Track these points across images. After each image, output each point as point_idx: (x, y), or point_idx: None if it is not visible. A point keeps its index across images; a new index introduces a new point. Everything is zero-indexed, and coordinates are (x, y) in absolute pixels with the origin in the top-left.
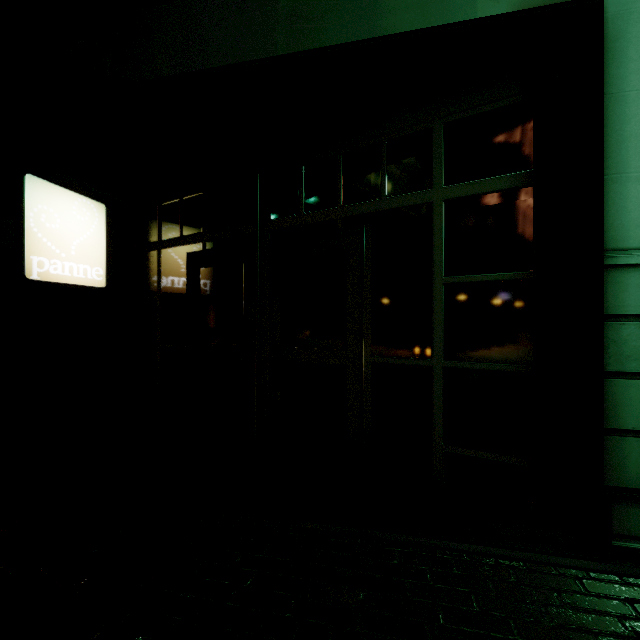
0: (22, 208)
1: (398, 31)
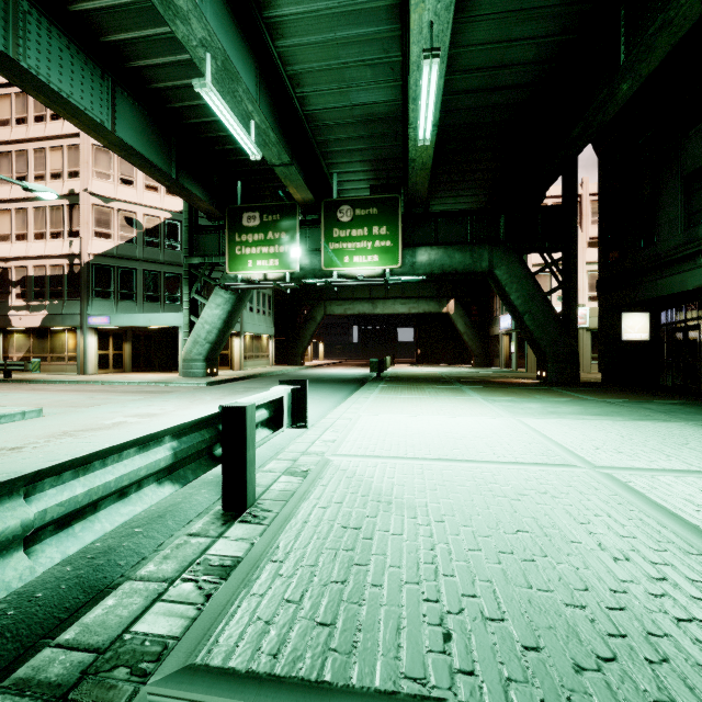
0: (621, 322)
1: (676, 292)
